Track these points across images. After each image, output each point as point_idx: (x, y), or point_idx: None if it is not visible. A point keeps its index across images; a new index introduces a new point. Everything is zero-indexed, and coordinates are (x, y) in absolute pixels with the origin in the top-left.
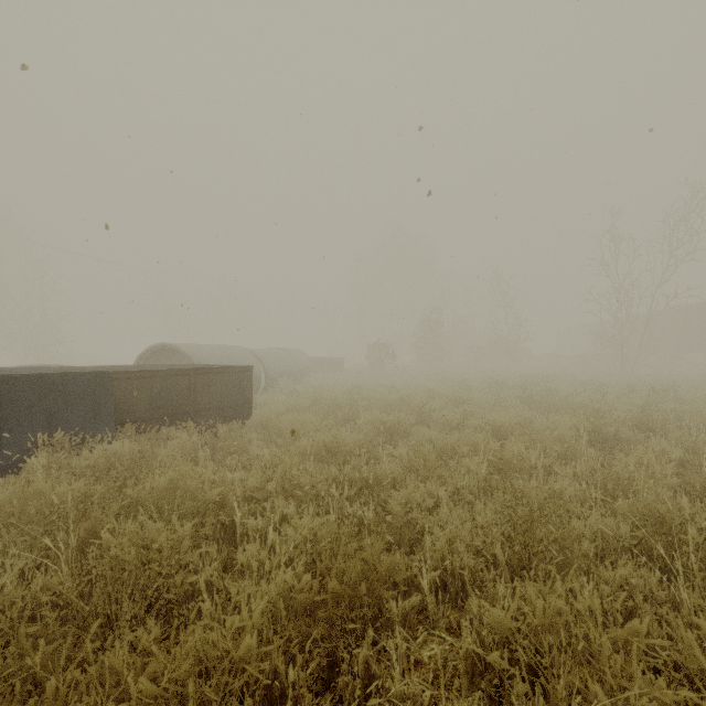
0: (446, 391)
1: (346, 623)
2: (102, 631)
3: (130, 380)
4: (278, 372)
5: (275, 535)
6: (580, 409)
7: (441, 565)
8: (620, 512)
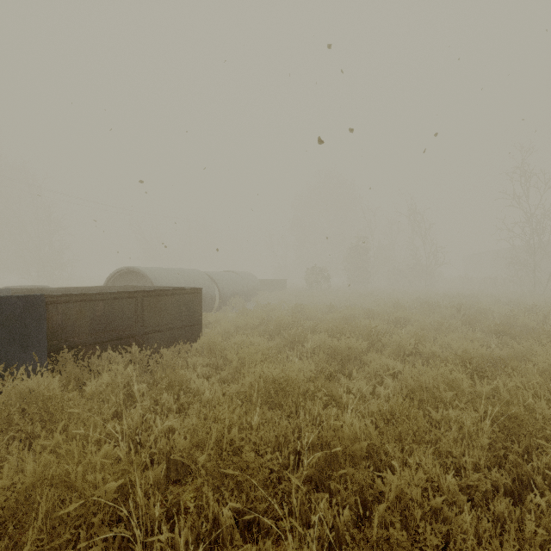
0: (382, 310)
1: None
2: None
3: (69, 303)
4: (231, 292)
5: None
6: (544, 335)
7: None
8: None
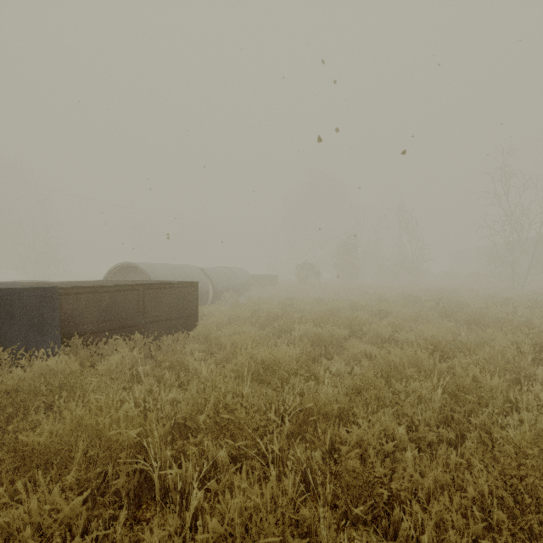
0: (367, 303)
1: None
2: None
3: (79, 294)
4: (224, 286)
5: (200, 495)
6: (507, 324)
7: None
8: None
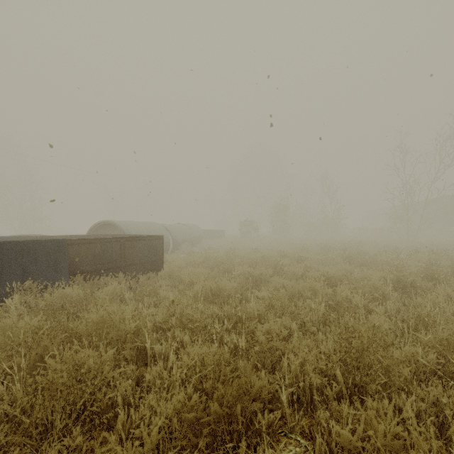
0: (292, 252)
1: (225, 435)
2: (40, 437)
3: (80, 245)
4: (181, 239)
5: (174, 357)
6: (385, 265)
7: (295, 382)
8: (424, 342)
